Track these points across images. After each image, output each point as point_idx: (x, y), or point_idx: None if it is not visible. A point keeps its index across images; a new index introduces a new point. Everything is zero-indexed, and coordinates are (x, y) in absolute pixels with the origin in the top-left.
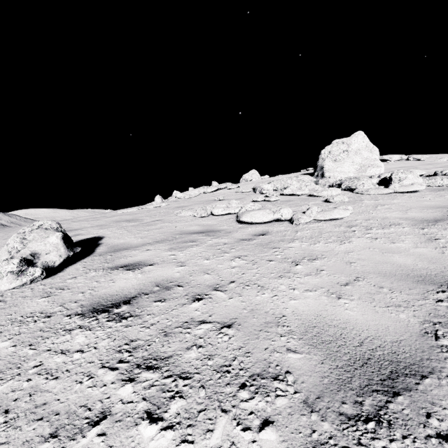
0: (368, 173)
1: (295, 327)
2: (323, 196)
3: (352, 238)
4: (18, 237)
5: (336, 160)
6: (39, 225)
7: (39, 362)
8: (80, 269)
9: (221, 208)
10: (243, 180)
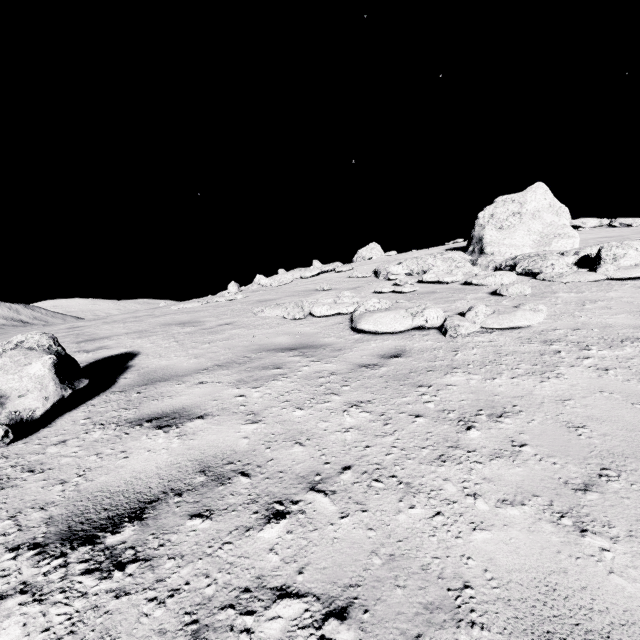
0: (554, 248)
1: (500, 634)
2: (488, 285)
3: (560, 367)
4: None
5: (502, 228)
6: (18, 341)
7: None
8: (79, 422)
9: (326, 306)
10: (358, 258)
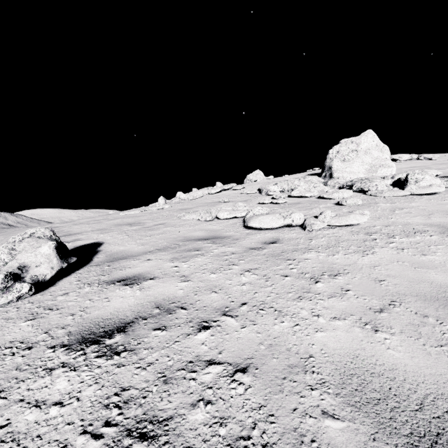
0: (379, 174)
1: (327, 375)
2: (334, 198)
3: (375, 248)
4: (6, 248)
5: (345, 160)
6: (31, 233)
7: (6, 421)
8: (73, 283)
9: (227, 212)
10: (247, 181)
